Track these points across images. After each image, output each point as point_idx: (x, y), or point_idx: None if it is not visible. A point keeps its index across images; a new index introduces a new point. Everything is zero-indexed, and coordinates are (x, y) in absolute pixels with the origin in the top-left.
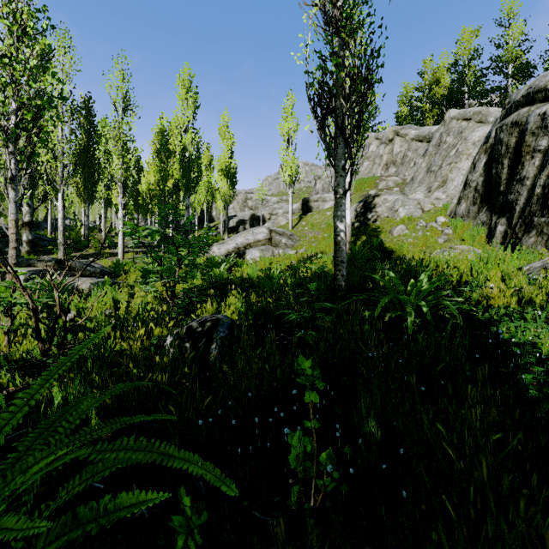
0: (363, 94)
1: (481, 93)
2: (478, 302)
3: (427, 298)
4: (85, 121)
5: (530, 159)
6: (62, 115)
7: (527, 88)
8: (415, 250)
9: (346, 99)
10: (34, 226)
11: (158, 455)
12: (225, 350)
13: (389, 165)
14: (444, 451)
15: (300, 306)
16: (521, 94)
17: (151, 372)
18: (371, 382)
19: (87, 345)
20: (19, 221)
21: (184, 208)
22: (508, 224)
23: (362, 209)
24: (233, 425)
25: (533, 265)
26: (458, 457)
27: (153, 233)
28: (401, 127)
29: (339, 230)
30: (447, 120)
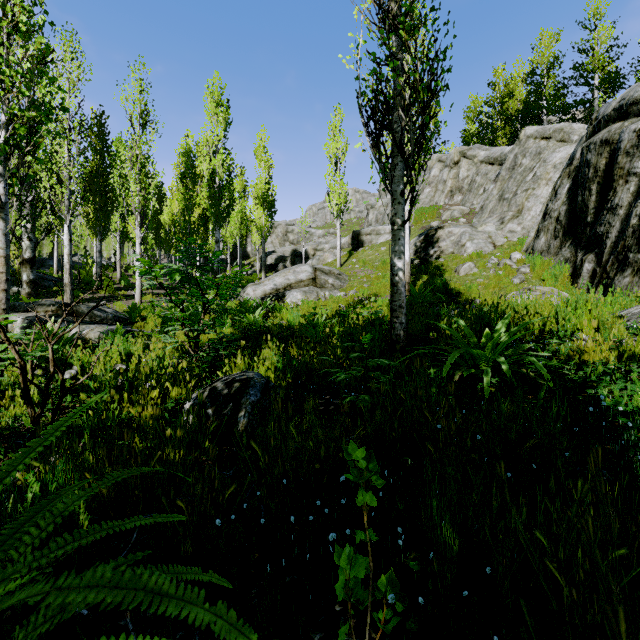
0: (426, 105)
1: (562, 107)
2: (568, 357)
3: (505, 351)
4: (97, 140)
5: (624, 184)
6: (68, 132)
7: (620, 100)
8: (486, 293)
9: (405, 110)
10: (38, 263)
11: (145, 594)
12: (256, 418)
13: (455, 193)
14: (544, 566)
15: (350, 362)
16: (612, 107)
17: (162, 448)
18: (440, 463)
19: (68, 422)
20: (18, 258)
21: (213, 243)
22: (597, 261)
23: (423, 244)
24: (263, 523)
25: (630, 311)
26: (566, 579)
27: (173, 272)
28: (469, 147)
29: (397, 268)
30: (522, 139)
